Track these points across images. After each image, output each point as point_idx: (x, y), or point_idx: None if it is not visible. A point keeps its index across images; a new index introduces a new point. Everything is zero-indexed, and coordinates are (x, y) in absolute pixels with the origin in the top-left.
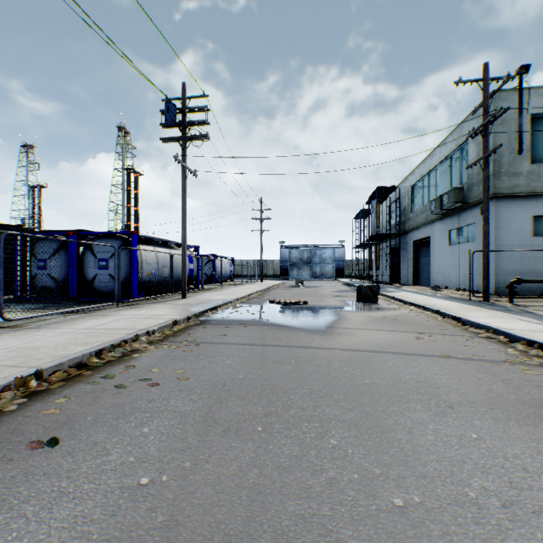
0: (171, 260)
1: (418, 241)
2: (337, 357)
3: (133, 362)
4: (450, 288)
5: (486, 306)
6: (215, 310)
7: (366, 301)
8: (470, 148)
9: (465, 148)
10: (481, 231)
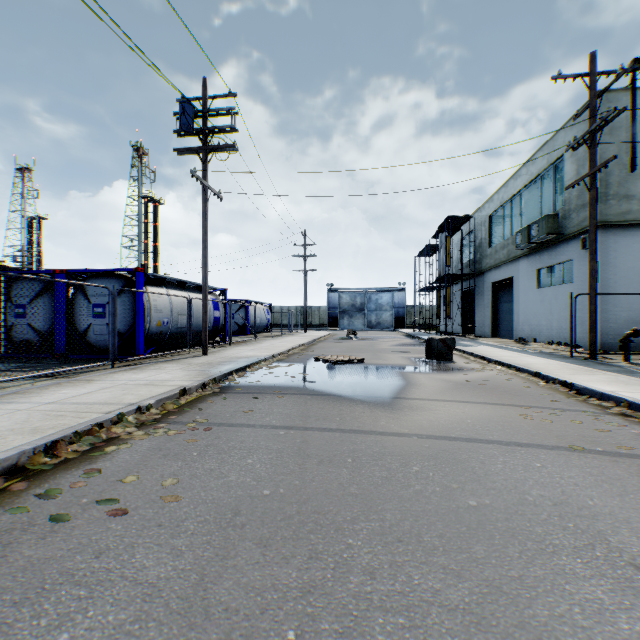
0: (189, 305)
1: (498, 283)
2: (415, 451)
3: (102, 462)
4: (540, 342)
5: (598, 366)
6: (243, 372)
7: (438, 359)
8: (567, 165)
9: (560, 165)
10: (582, 269)
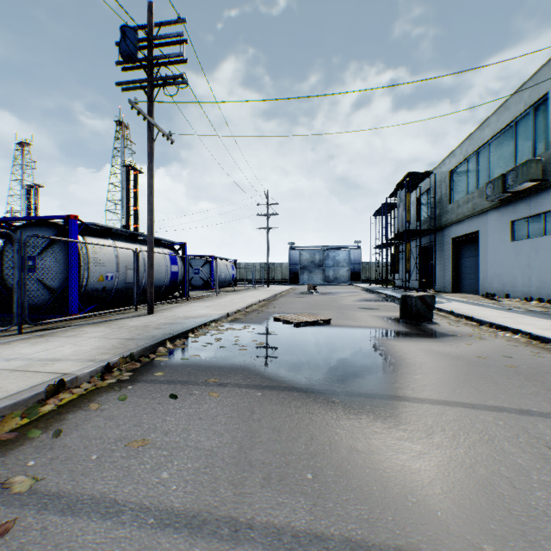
0: (136, 258)
1: (459, 238)
2: None
3: None
4: (515, 298)
5: None
6: (183, 339)
7: (416, 319)
8: None
9: (541, 107)
10: None
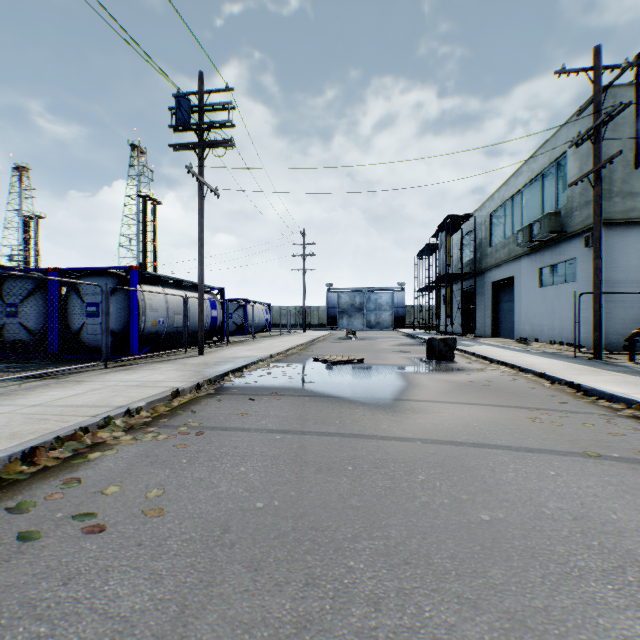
0: (185, 304)
1: (498, 282)
2: (419, 457)
3: (84, 470)
4: (542, 341)
5: (603, 366)
6: (240, 373)
7: (439, 359)
8: (569, 162)
9: (562, 163)
10: (585, 268)
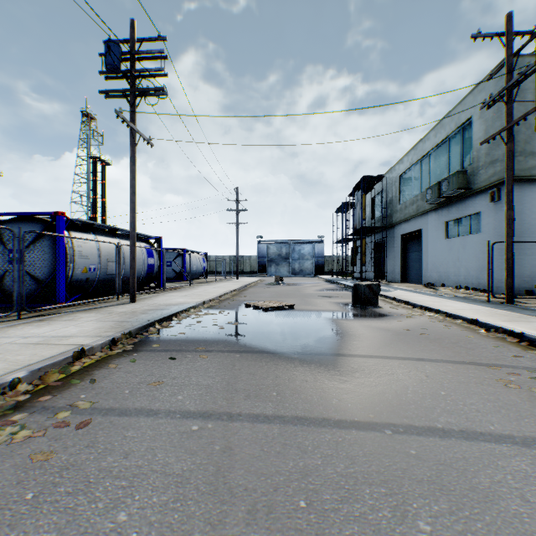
0: (118, 252)
1: (407, 235)
2: (402, 468)
3: None
4: (448, 286)
5: (524, 311)
6: (168, 322)
7: (364, 304)
8: (476, 126)
9: (467, 127)
10: (490, 220)
